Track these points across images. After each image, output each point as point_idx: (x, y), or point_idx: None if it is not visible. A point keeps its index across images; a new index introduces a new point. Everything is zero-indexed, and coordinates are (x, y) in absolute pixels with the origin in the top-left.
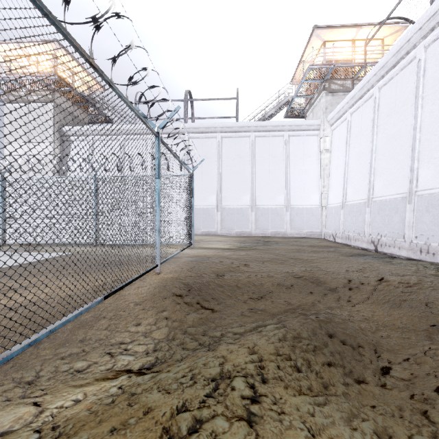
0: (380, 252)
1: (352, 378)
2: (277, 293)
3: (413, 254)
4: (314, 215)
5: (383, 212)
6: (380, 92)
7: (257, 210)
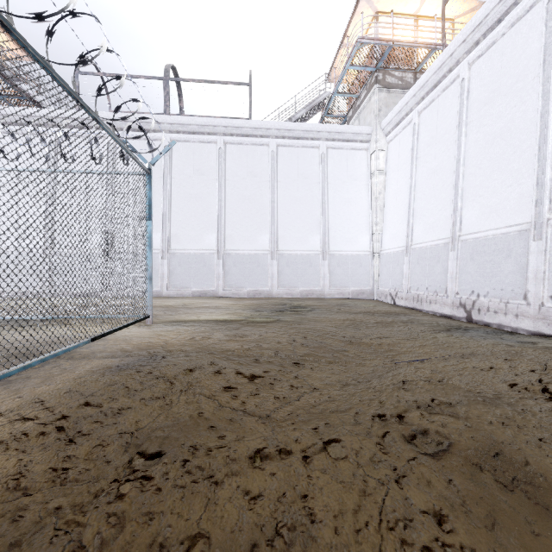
0: (477, 322)
1: None
2: None
3: (548, 327)
4: (363, 265)
5: (482, 258)
6: (471, 71)
7: (280, 258)
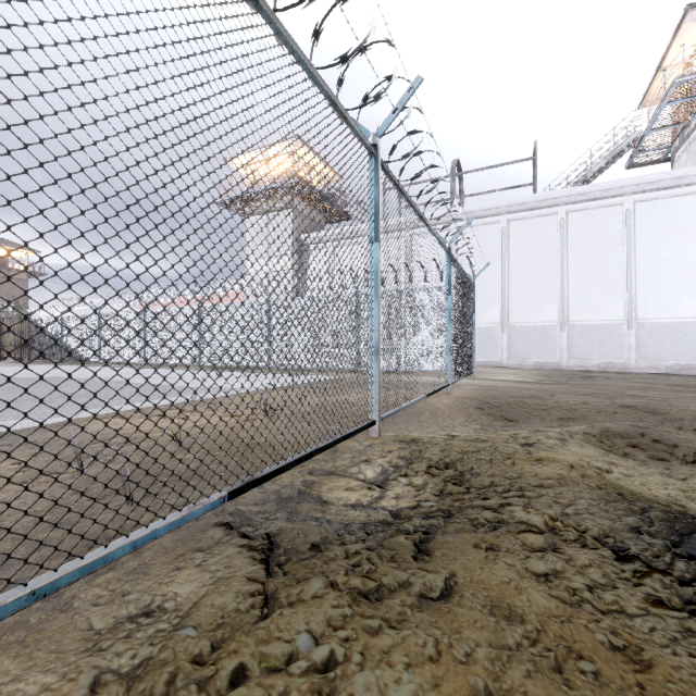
0: None
1: (656, 457)
2: (594, 417)
3: None
4: (689, 334)
5: None
6: None
7: (571, 329)
